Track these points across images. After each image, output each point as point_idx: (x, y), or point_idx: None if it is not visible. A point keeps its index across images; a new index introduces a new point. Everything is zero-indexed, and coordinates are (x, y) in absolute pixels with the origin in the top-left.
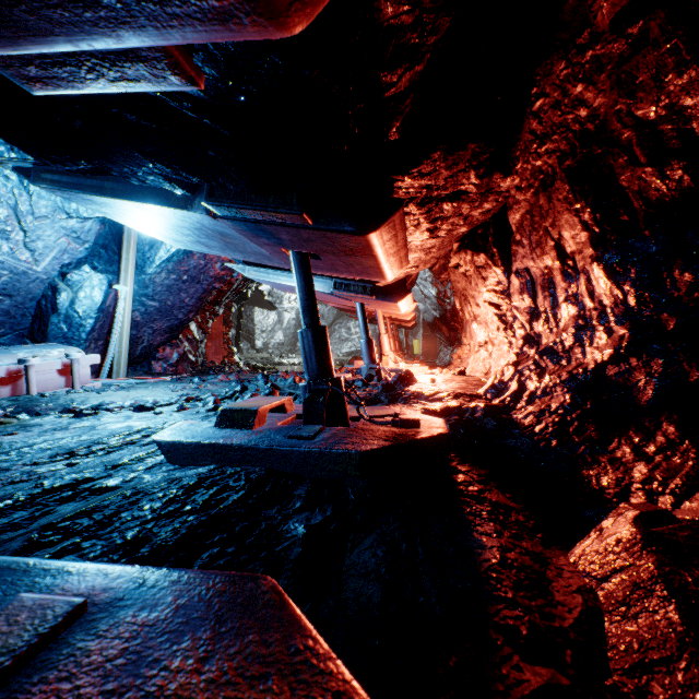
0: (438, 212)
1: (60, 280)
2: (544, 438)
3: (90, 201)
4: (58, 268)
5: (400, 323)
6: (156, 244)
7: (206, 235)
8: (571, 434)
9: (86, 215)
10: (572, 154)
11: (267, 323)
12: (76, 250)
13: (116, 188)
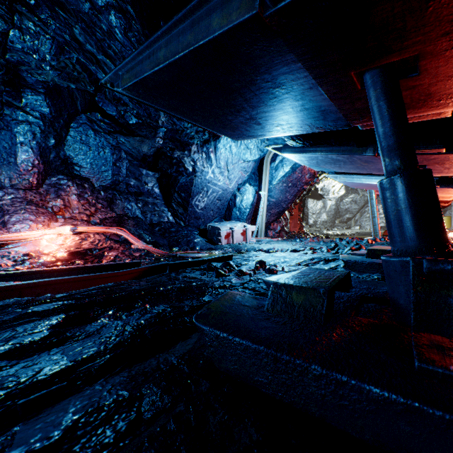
0: None
1: (237, 191)
2: None
3: (302, 156)
4: (236, 186)
5: None
6: (278, 168)
7: (352, 163)
8: None
9: (250, 159)
10: None
11: (315, 208)
12: (244, 177)
13: (323, 150)
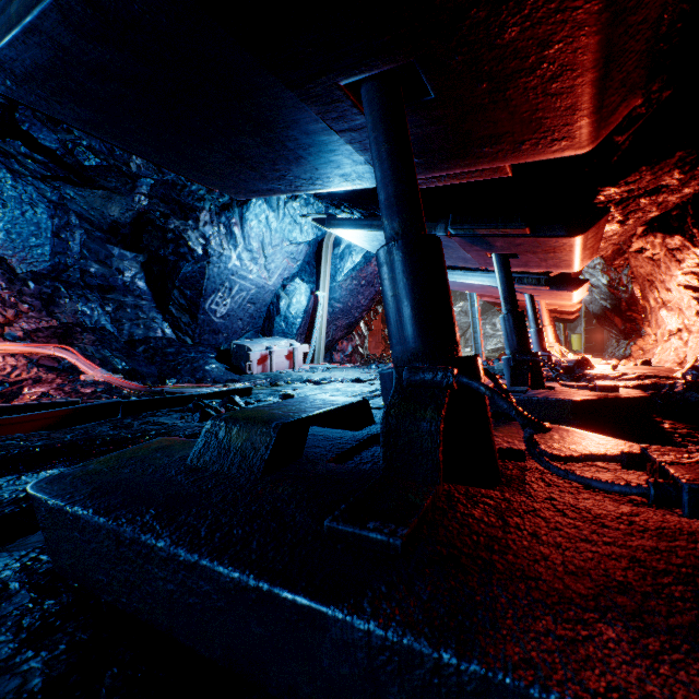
0: (633, 206)
1: (281, 290)
2: None
3: (355, 234)
4: (281, 281)
5: (559, 316)
6: (345, 257)
7: None
8: None
9: (301, 241)
10: None
11: None
12: (292, 267)
13: (380, 224)
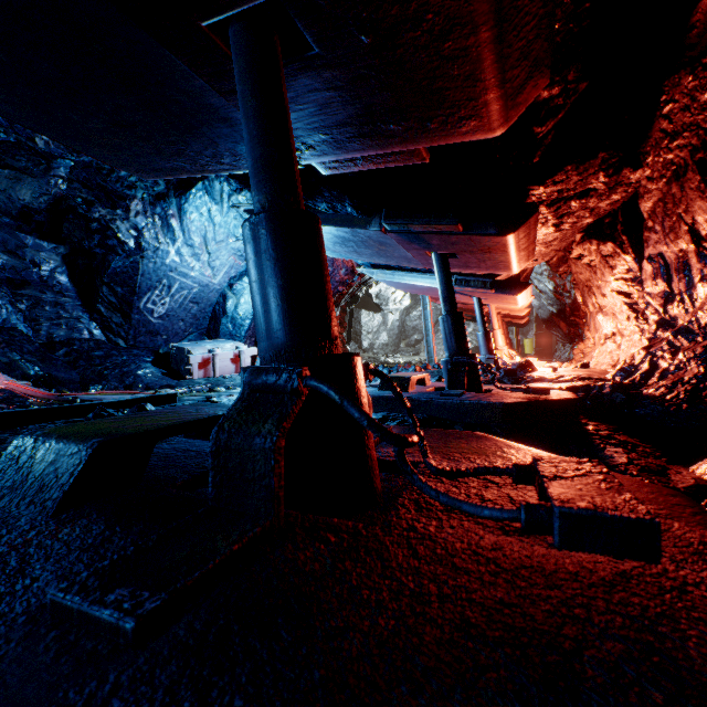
0: (565, 209)
1: (228, 289)
2: (675, 403)
3: None
4: (227, 280)
5: (511, 320)
6: None
7: (366, 245)
8: (703, 397)
9: None
10: (703, 148)
11: (372, 325)
12: (240, 265)
13: None
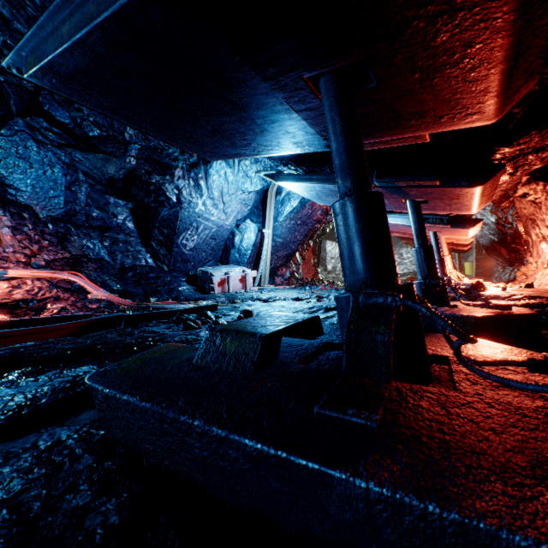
0: (522, 161)
1: (236, 229)
2: None
3: (298, 186)
4: (235, 222)
5: (455, 248)
6: (285, 202)
7: None
8: None
9: (251, 190)
10: None
11: (334, 252)
12: (244, 211)
13: (318, 178)
